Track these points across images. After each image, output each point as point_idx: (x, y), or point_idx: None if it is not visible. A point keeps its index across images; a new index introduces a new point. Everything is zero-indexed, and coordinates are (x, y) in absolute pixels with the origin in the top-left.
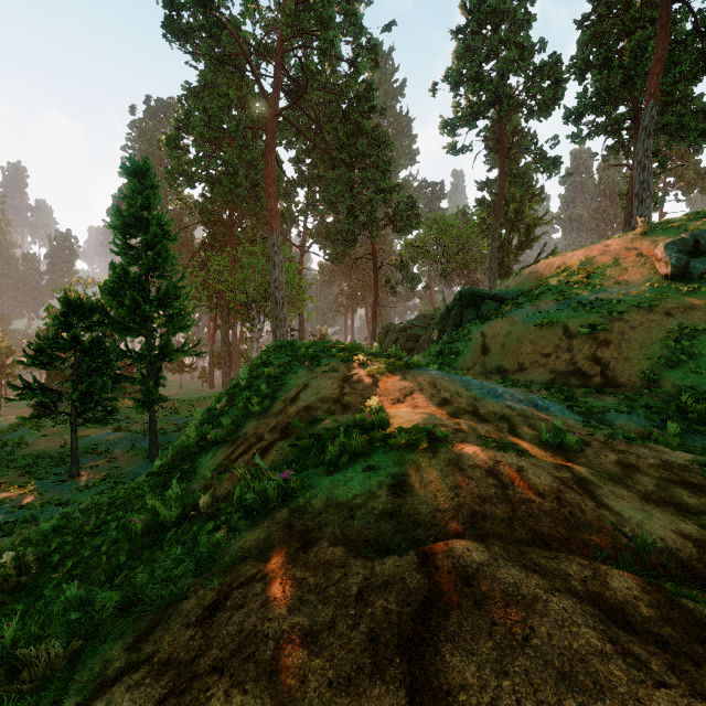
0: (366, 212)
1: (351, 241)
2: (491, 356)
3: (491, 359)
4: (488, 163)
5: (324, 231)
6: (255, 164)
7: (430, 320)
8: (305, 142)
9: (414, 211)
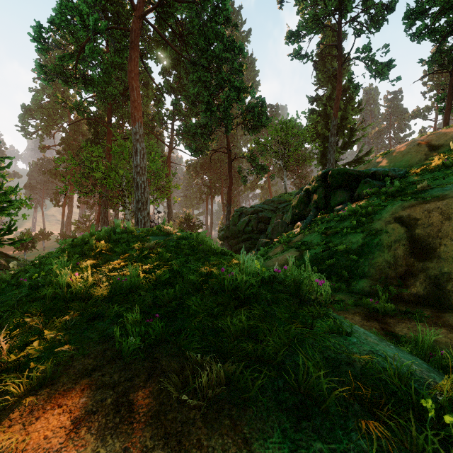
0: (222, 108)
1: (209, 135)
2: (444, 264)
3: (446, 268)
4: (315, 84)
5: (186, 126)
6: (126, 69)
7: (278, 204)
8: (171, 57)
9: (263, 109)
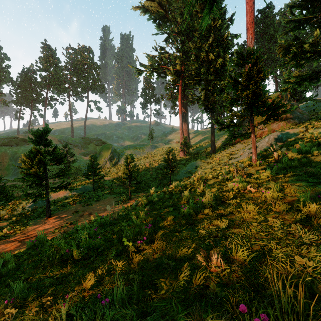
0: None
1: None
2: None
3: None
4: None
5: None
6: None
7: None
8: None
9: None
